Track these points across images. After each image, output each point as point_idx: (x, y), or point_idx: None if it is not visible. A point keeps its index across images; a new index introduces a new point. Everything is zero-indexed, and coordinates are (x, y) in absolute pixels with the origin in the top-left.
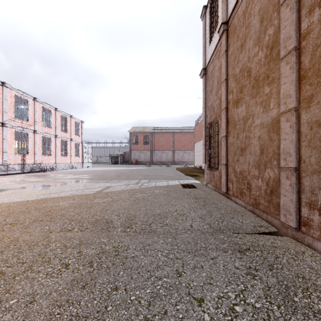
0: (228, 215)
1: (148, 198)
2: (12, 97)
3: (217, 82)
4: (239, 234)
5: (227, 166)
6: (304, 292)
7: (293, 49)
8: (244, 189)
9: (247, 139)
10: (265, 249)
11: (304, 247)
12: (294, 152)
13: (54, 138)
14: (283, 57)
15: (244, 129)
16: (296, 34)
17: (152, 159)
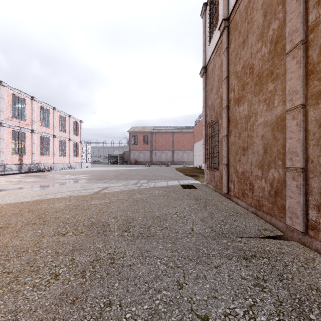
0: (231, 217)
1: (147, 200)
2: (9, 96)
3: (218, 80)
4: (243, 238)
5: (228, 166)
6: (320, 308)
7: (300, 43)
8: (246, 190)
9: (249, 138)
10: (272, 255)
11: (313, 253)
12: (301, 152)
13: (53, 138)
14: (289, 51)
15: (246, 128)
16: (303, 27)
17: (152, 159)
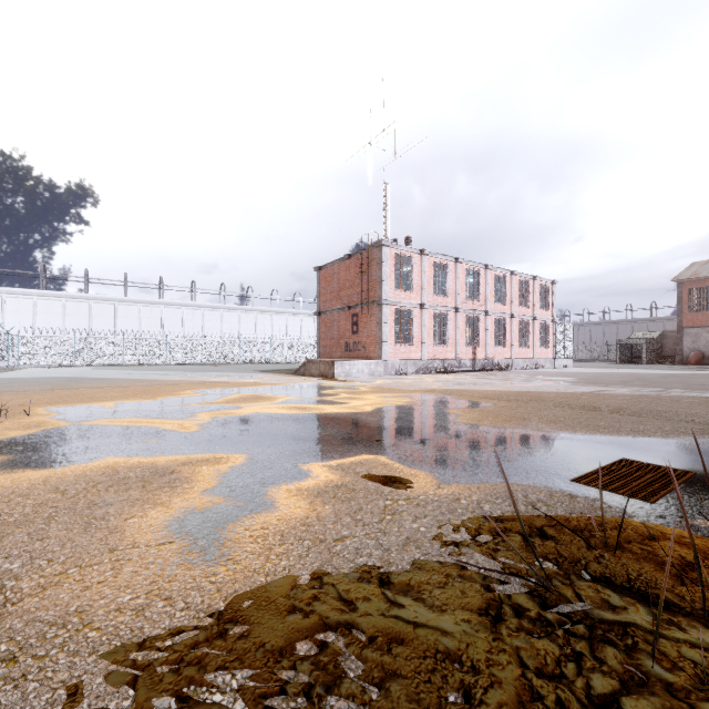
0: None
1: (657, 402)
2: (463, 272)
3: None
4: None
5: None
6: None
7: None
8: None
9: None
10: None
11: None
12: None
13: (510, 319)
14: None
15: None
16: None
17: None
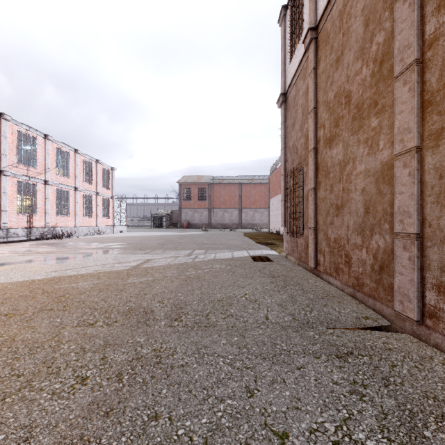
0: (320, 301)
1: (204, 277)
2: (14, 133)
3: (302, 112)
4: (336, 330)
5: (316, 230)
6: (439, 422)
7: (413, 63)
8: (341, 263)
9: (345, 193)
10: (375, 352)
11: (431, 349)
12: (415, 212)
13: (74, 192)
14: (399, 74)
15: (340, 179)
16: (418, 41)
17: (211, 220)
